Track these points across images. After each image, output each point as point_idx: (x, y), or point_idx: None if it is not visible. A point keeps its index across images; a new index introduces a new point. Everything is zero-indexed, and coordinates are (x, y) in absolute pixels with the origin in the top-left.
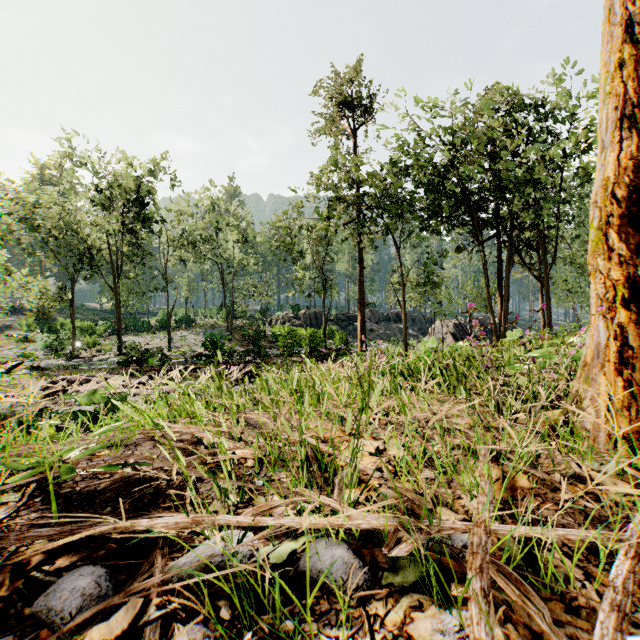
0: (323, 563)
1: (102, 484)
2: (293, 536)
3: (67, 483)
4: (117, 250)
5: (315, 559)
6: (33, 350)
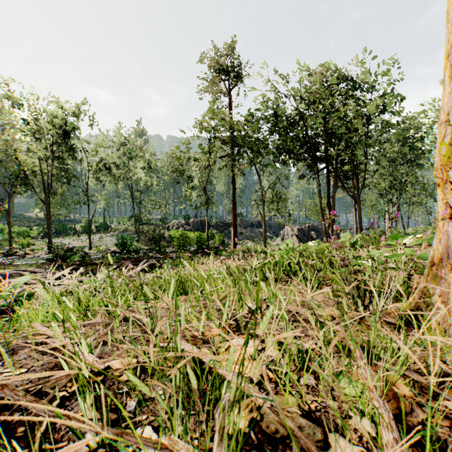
0: None
1: None
2: None
3: None
4: (47, 172)
5: None
6: None
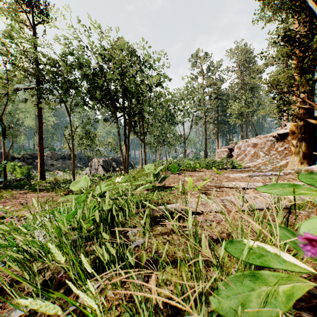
0: None
1: None
2: None
3: None
4: None
5: None
6: None
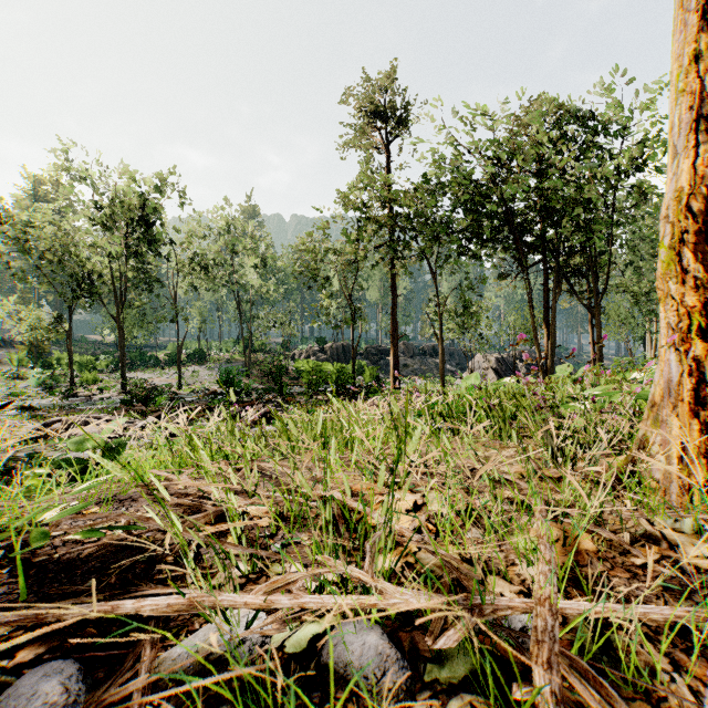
0: (351, 653)
1: (86, 550)
2: (315, 616)
3: (44, 549)
4: (121, 275)
5: (342, 648)
6: (25, 388)
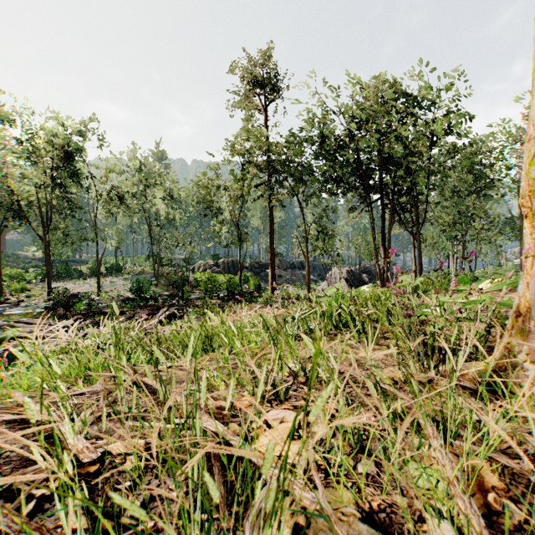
0: None
1: None
2: None
3: None
4: (47, 202)
5: None
6: None
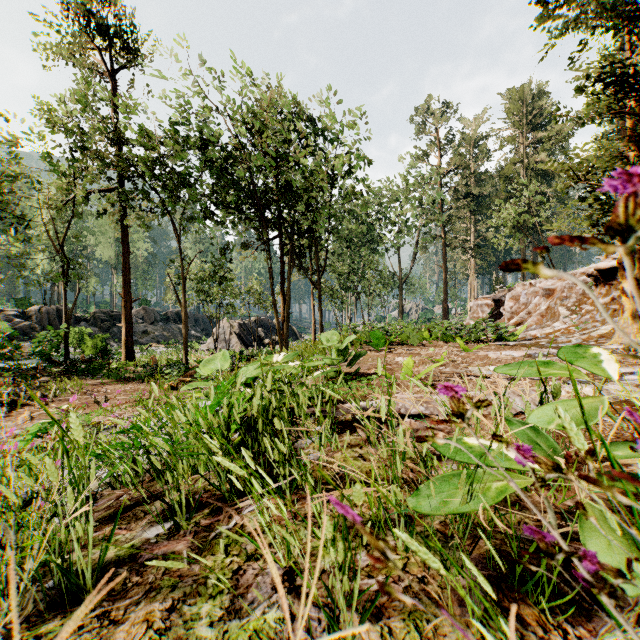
0: None
1: None
2: None
3: None
4: None
5: None
6: None
